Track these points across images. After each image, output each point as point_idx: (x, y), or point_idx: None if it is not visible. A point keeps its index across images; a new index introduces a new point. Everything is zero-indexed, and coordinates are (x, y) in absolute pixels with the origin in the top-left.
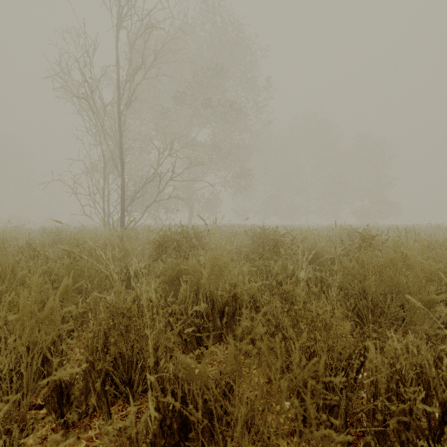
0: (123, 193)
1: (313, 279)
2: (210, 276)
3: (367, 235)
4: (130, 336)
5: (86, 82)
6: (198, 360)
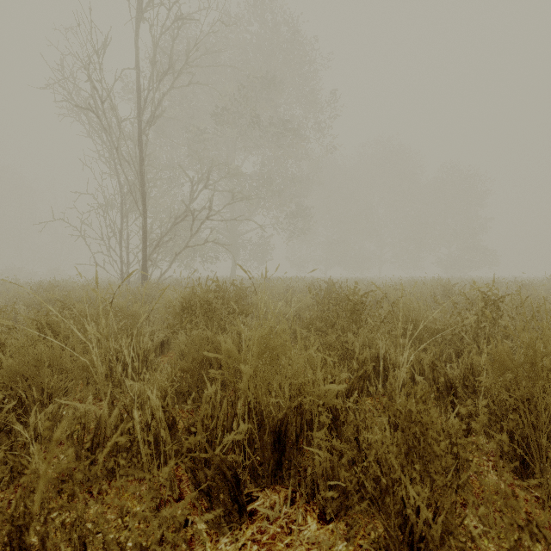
0: (146, 236)
1: (415, 362)
2: (256, 371)
3: (492, 294)
4: (73, 536)
5: (94, 88)
6: (233, 532)
